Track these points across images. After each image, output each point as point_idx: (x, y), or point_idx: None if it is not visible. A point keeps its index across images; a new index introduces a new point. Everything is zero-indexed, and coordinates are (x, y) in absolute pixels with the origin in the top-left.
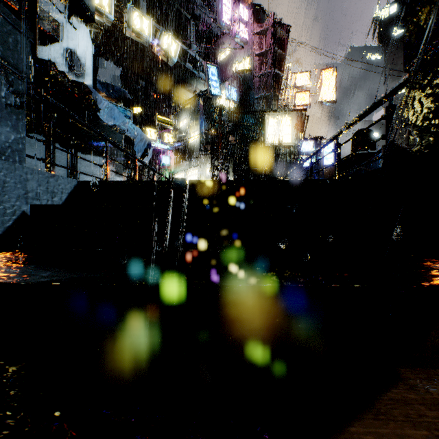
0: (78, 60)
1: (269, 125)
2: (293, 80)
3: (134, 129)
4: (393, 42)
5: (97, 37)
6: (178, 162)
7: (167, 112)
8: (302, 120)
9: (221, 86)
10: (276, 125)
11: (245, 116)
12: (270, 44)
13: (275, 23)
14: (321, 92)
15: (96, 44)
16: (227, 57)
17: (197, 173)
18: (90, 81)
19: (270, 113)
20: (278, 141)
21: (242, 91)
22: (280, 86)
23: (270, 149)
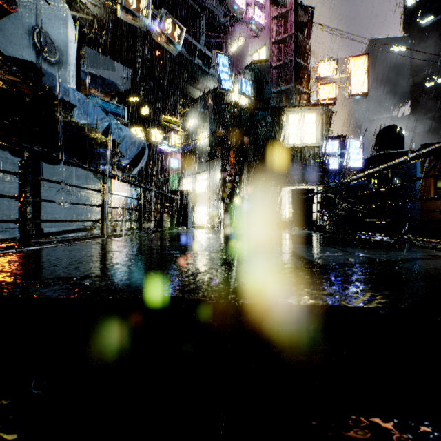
0: (52, 42)
1: (289, 122)
2: (317, 71)
3: (119, 130)
4: (420, 31)
5: (91, 26)
6: (186, 166)
7: (176, 112)
8: (328, 116)
9: (233, 80)
10: (298, 122)
11: (261, 113)
12: (290, 30)
13: (296, 4)
14: (350, 84)
15: (79, 26)
16: (240, 48)
17: (206, 178)
18: (70, 72)
19: (290, 109)
20: (299, 141)
21: (257, 85)
22: (302, 78)
23: (290, 150)
